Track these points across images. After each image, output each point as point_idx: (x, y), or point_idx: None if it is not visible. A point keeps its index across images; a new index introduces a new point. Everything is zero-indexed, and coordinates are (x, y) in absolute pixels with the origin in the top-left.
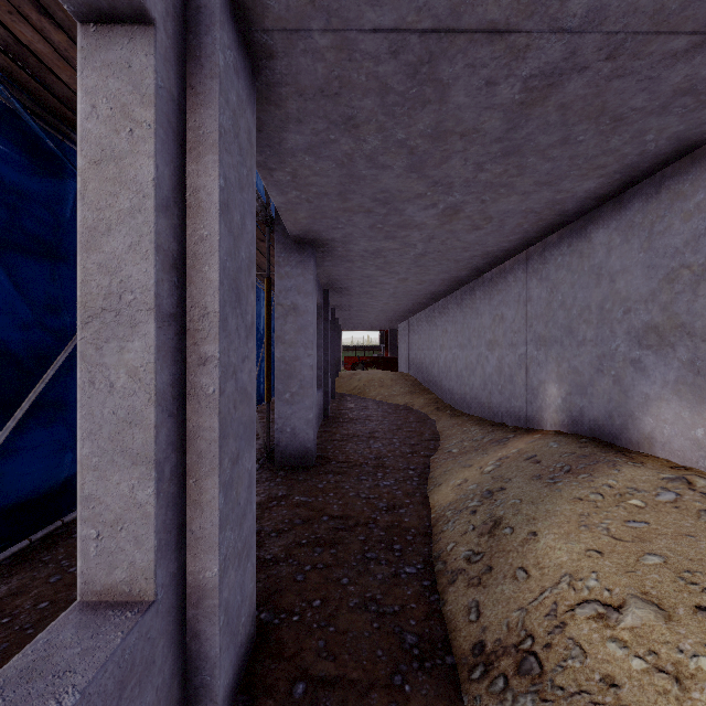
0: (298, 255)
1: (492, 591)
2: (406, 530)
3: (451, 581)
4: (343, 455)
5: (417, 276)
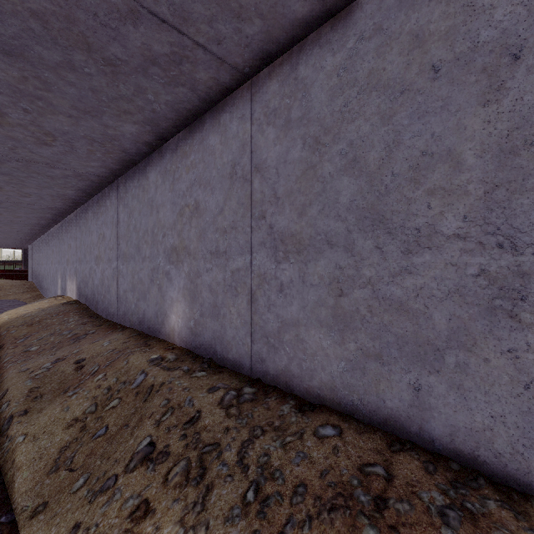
0: None
1: None
2: None
3: None
4: None
5: (7, 226)
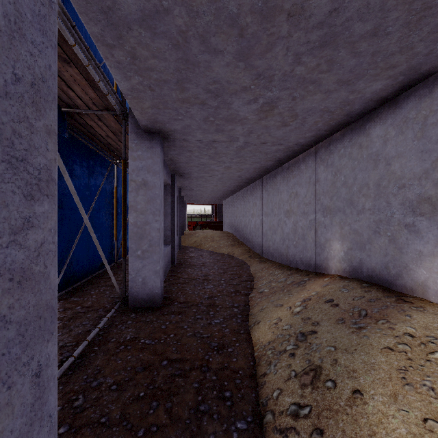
0: (148, 142)
1: None
2: (235, 371)
3: None
4: (184, 295)
5: (237, 165)
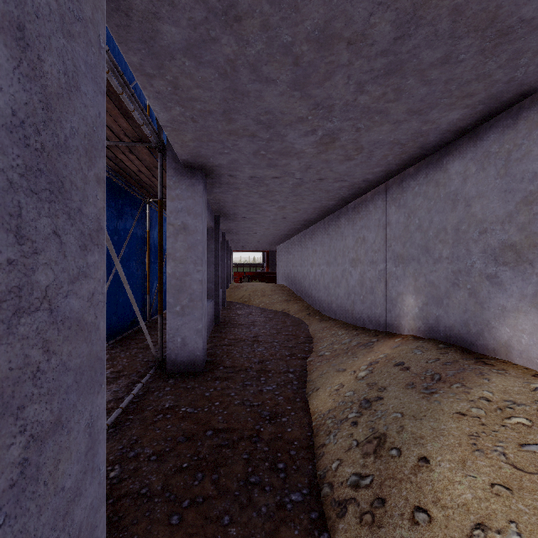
0: (188, 179)
1: (390, 536)
2: (289, 442)
3: (341, 514)
4: (230, 359)
5: (294, 204)
